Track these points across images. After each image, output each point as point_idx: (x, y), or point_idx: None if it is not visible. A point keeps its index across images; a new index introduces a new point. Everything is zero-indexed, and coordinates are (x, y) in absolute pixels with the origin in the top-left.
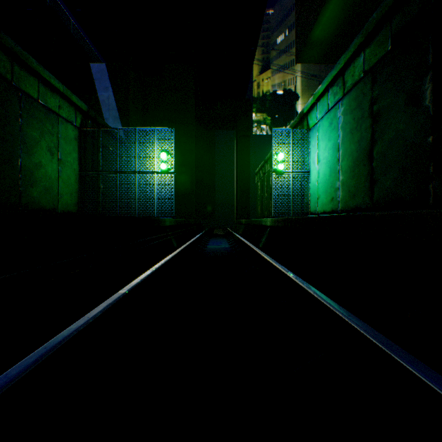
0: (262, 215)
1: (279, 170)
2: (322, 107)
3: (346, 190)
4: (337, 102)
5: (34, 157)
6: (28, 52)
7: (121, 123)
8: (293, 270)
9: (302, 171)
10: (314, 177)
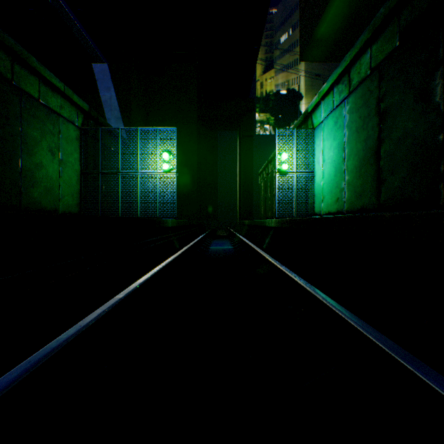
0: (265, 216)
1: (283, 171)
2: (327, 106)
3: (352, 190)
4: (342, 100)
5: (34, 157)
6: (30, 52)
7: (124, 123)
8: (298, 272)
9: (306, 171)
10: (319, 177)
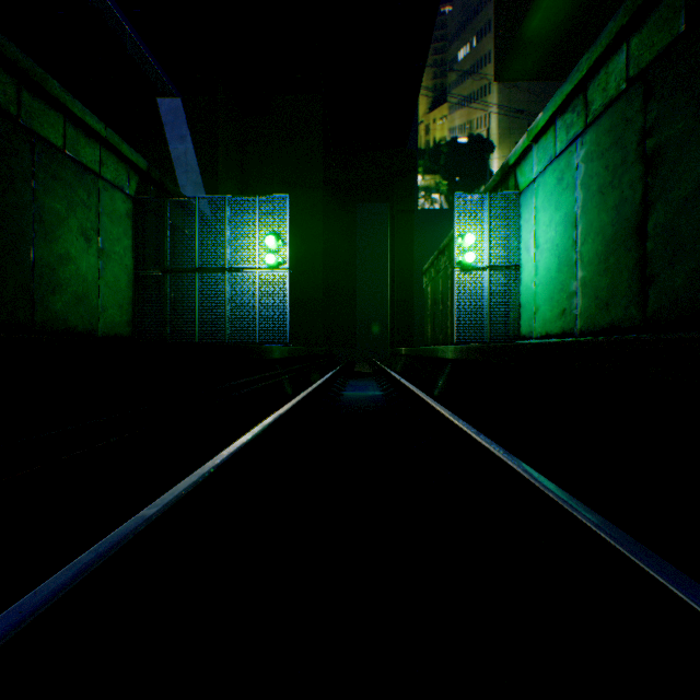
0: (434, 341)
1: (466, 264)
2: (543, 152)
3: (590, 295)
4: (572, 140)
5: (57, 244)
6: (61, 82)
7: (206, 193)
8: (502, 442)
9: (506, 265)
10: (528, 274)
